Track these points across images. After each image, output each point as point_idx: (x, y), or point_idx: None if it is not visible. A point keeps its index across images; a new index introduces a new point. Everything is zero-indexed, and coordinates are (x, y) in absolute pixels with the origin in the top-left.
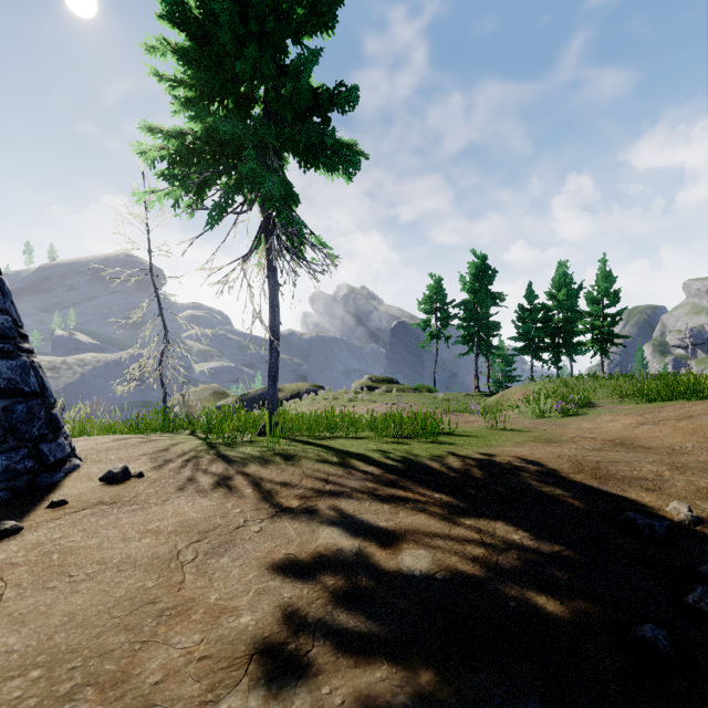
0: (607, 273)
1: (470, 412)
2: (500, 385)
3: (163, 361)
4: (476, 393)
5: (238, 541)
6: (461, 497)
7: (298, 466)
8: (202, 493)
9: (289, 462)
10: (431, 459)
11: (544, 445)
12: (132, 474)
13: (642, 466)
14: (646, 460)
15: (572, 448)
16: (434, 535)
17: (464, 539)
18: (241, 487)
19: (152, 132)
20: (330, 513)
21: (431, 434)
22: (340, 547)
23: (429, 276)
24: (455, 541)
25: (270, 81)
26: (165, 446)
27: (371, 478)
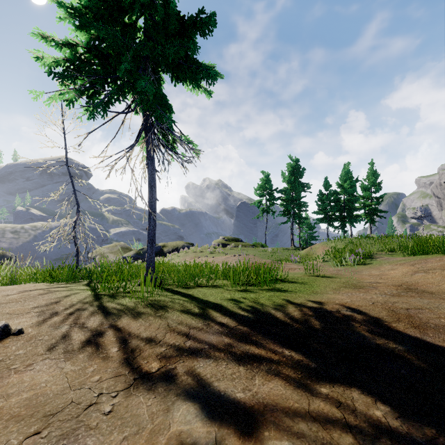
0: (374, 171)
1: (291, 261)
2: (306, 242)
3: (75, 227)
4: (292, 247)
5: (81, 431)
6: (309, 354)
7: (164, 318)
8: (69, 355)
9: (157, 314)
10: (275, 309)
11: (355, 291)
12: (11, 331)
13: (443, 313)
14: (442, 307)
15: (377, 294)
16: (294, 414)
17: (326, 418)
18: (108, 345)
19: (45, 39)
20: (187, 380)
21: (271, 283)
22: (194, 438)
23: (262, 172)
24: (318, 423)
25: (147, 10)
26: (58, 298)
27: (226, 331)
